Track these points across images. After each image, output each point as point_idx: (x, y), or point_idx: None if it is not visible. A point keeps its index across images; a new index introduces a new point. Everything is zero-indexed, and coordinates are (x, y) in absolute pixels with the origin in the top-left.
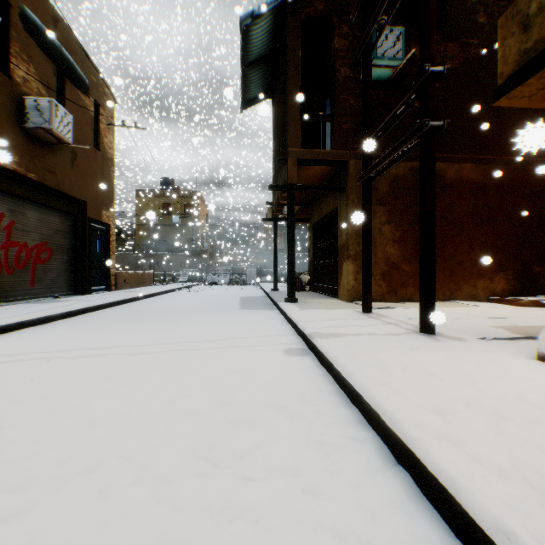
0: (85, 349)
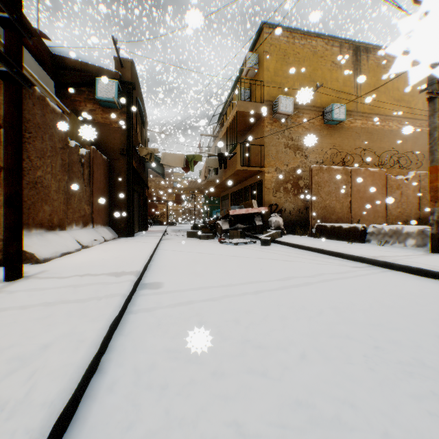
0: (324, 281)
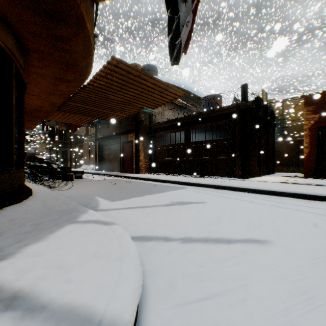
0: None
